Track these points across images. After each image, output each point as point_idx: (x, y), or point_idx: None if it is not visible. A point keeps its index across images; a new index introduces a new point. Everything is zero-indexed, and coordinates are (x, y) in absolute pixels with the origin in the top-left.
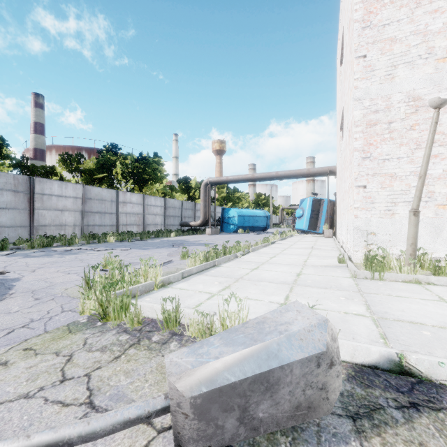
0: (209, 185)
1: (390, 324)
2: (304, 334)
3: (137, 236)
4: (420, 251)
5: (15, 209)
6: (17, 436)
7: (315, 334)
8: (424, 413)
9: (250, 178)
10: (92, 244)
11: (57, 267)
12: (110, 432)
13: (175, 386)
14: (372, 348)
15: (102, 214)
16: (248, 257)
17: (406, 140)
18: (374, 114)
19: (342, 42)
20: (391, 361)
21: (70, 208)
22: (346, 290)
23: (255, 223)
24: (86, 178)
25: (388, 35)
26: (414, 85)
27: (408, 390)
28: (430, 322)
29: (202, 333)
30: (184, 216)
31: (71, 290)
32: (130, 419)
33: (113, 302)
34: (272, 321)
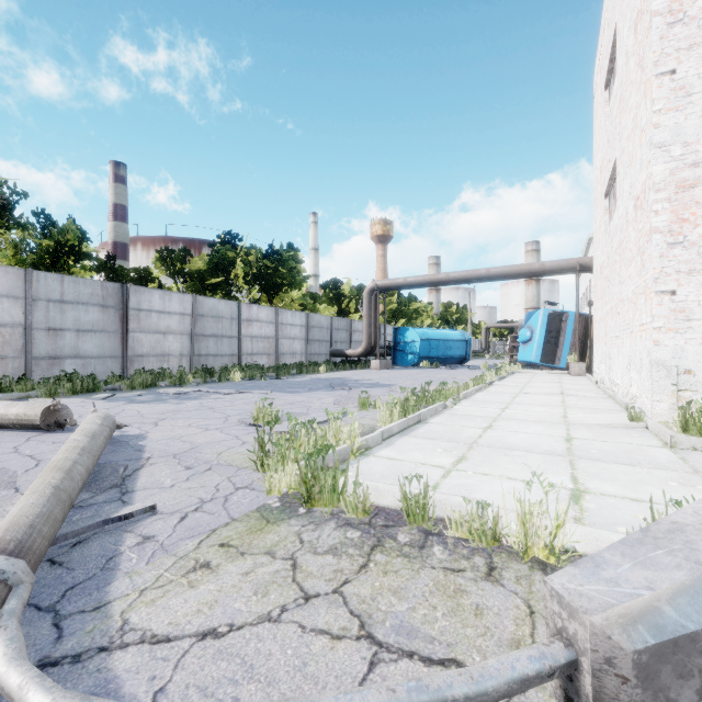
0: (375, 292)
1: None
2: None
3: (270, 371)
4: None
5: (103, 331)
6: (374, 689)
7: None
8: None
9: (443, 280)
10: (211, 383)
11: (185, 419)
12: (504, 695)
13: (604, 631)
14: None
15: (218, 338)
16: (463, 408)
17: None
18: (690, 168)
19: (612, 50)
20: None
21: (175, 330)
22: (672, 470)
23: (447, 351)
24: (194, 285)
25: None
26: None
27: None
28: None
29: (481, 534)
30: (334, 341)
31: (227, 455)
32: (528, 676)
33: (322, 479)
34: (698, 530)
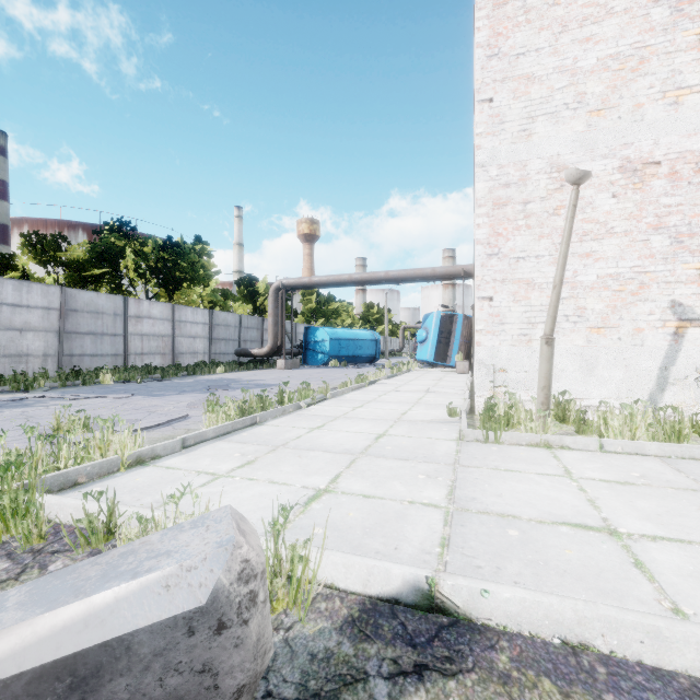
0: (282, 290)
1: (468, 519)
2: (177, 575)
3: (159, 373)
4: (566, 397)
5: None
6: None
7: (198, 575)
8: (426, 684)
9: (346, 280)
10: (71, 387)
11: None
12: None
13: None
14: (394, 570)
15: (97, 336)
16: (319, 407)
17: (548, 230)
18: (503, 188)
19: None
20: (418, 590)
21: (36, 326)
22: (436, 463)
23: (357, 350)
24: (71, 275)
25: (524, 71)
26: (559, 148)
27: (426, 640)
28: (529, 513)
29: None
30: (243, 340)
31: None
32: None
33: None
34: (148, 550)
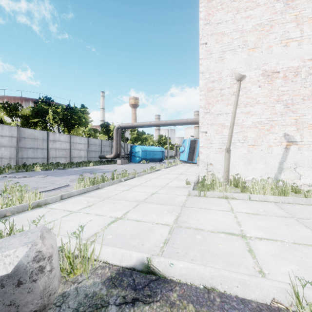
0: (120, 129)
1: (180, 231)
2: None
3: (63, 166)
4: (239, 176)
5: None
6: None
7: (10, 259)
8: (134, 308)
9: (148, 124)
10: (20, 172)
11: None
12: None
13: None
14: (133, 255)
15: (34, 149)
16: (130, 181)
17: (231, 102)
18: (211, 83)
19: None
20: (143, 264)
21: (6, 145)
22: (174, 205)
23: (154, 156)
24: (23, 122)
25: (220, 31)
26: (235, 65)
27: (142, 287)
28: (209, 228)
29: None
30: (103, 151)
31: None
32: None
33: None
34: None
